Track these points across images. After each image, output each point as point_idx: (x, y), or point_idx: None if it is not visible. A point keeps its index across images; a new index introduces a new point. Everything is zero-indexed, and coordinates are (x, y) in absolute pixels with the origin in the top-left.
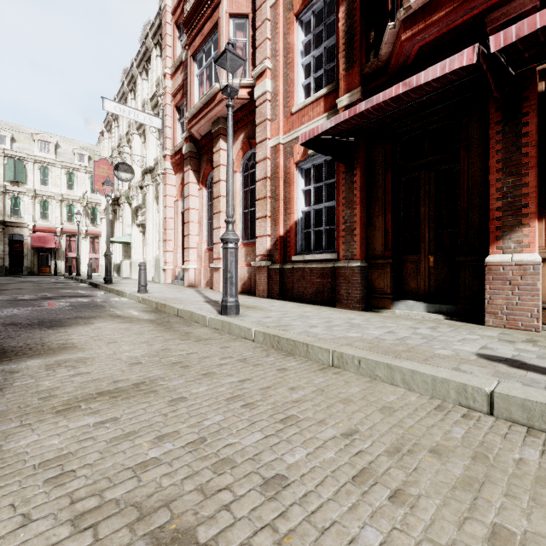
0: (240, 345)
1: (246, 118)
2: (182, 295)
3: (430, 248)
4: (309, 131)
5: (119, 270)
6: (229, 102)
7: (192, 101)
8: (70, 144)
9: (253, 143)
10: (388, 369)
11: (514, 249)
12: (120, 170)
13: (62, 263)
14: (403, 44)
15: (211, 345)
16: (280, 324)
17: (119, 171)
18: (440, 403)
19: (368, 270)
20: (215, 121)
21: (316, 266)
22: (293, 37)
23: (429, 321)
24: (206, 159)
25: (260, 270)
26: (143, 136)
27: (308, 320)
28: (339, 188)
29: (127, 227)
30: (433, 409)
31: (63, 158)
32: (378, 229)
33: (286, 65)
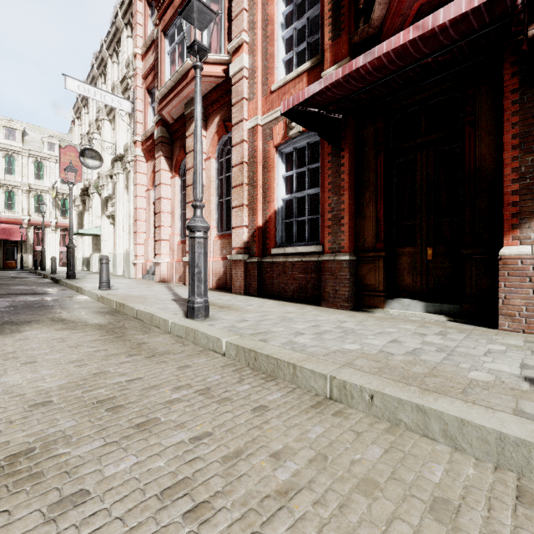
0: (205, 363)
1: (221, 99)
2: (148, 292)
3: (428, 240)
4: (293, 97)
5: (88, 263)
6: (197, 62)
7: (163, 80)
8: (38, 132)
9: (229, 126)
10: (419, 413)
11: (533, 240)
12: (87, 156)
13: (30, 256)
14: (401, 0)
15: (165, 364)
16: (258, 331)
17: (85, 158)
18: (517, 480)
19: (357, 264)
20: (188, 102)
21: (299, 260)
22: (273, 8)
23: (432, 323)
24: (178, 144)
25: (237, 264)
26: (114, 122)
27: (291, 324)
28: (325, 173)
29: (97, 218)
30: (516, 499)
31: (31, 146)
32: (368, 218)
33: (265, 38)
